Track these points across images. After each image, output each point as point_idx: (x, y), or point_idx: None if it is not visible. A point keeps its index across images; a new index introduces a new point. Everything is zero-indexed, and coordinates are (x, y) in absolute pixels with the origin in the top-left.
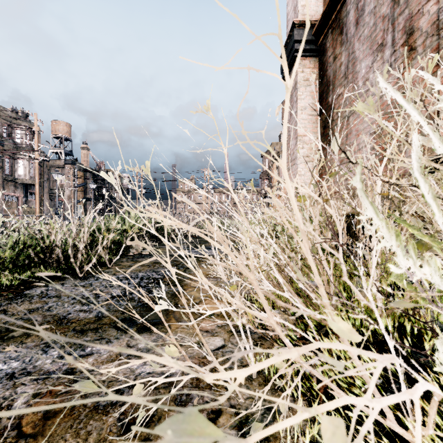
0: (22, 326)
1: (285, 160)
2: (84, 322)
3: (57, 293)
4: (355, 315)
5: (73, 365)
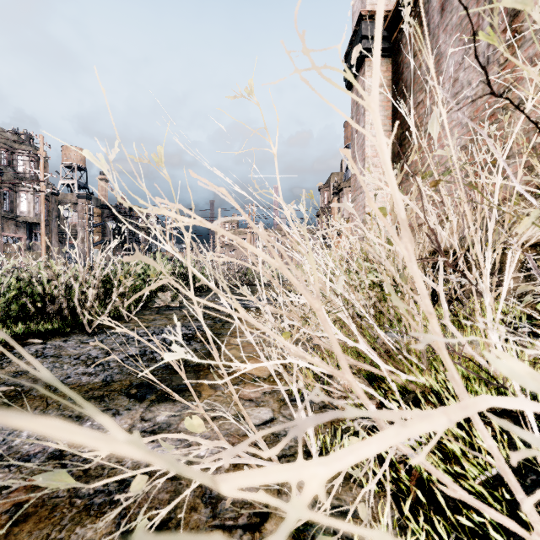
0: (3, 393)
1: (377, 95)
2: (86, 389)
3: (56, 351)
4: (528, 350)
5: None
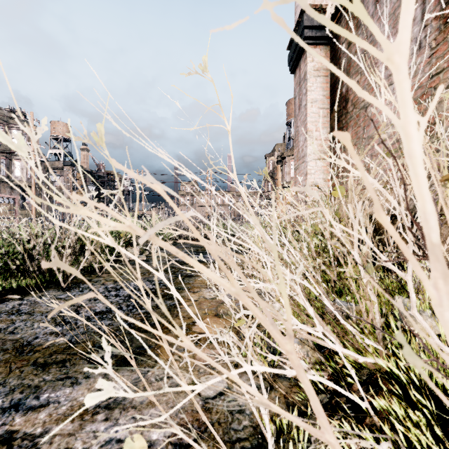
0: None
1: (406, 41)
2: (50, 351)
3: (30, 308)
4: None
5: (15, 426)
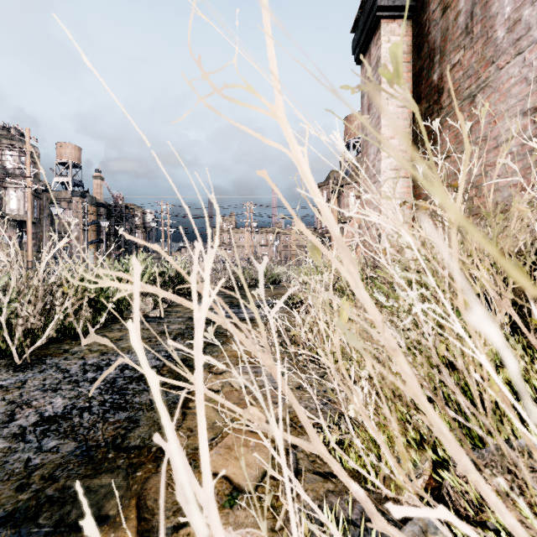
0: None
1: None
2: None
3: None
4: None
5: None
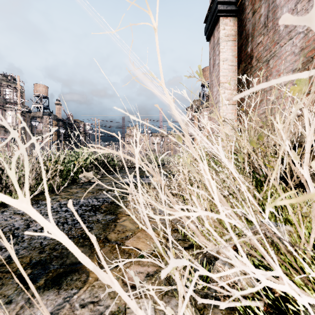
0: None
1: None
2: None
3: None
4: None
5: None
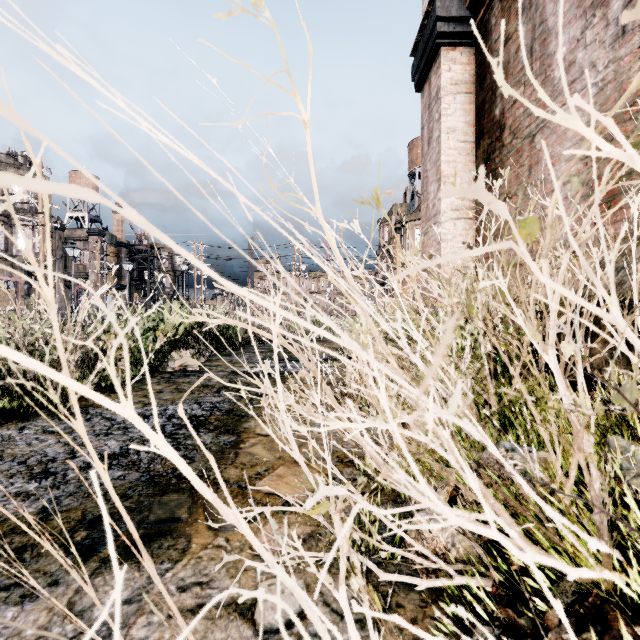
0: None
1: None
2: (4, 530)
3: None
4: None
5: None
